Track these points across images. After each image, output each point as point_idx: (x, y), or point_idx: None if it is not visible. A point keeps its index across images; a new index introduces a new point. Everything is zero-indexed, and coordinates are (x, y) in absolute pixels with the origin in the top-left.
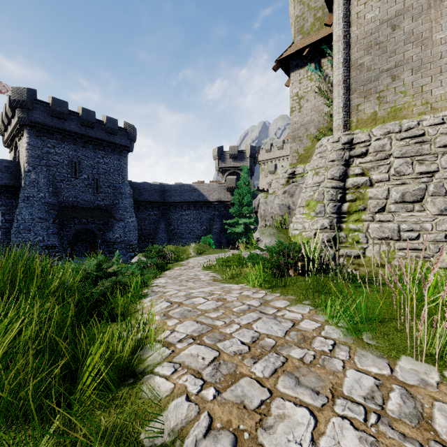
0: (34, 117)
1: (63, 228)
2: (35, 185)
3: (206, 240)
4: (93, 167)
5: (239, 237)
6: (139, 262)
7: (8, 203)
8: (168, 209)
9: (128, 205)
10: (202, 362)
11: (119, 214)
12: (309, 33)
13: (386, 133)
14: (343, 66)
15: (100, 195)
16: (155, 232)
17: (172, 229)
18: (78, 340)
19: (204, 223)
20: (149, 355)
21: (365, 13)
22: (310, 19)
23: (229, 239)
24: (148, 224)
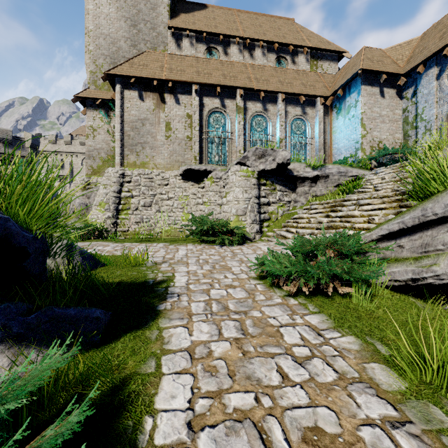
0: None
1: None
2: None
3: None
4: None
5: None
6: None
7: None
8: None
9: None
10: None
11: None
12: (101, 88)
13: (139, 174)
14: (120, 132)
15: None
16: None
17: None
18: None
19: None
20: None
21: (131, 110)
22: (102, 80)
23: None
24: None
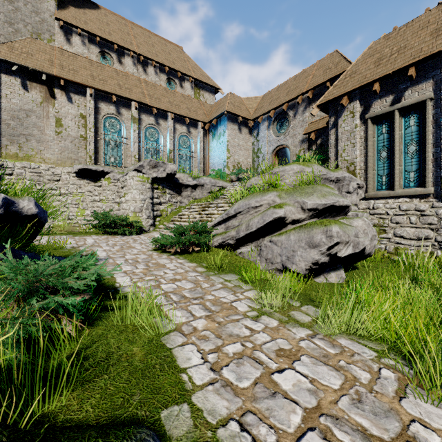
0: None
1: None
2: None
3: None
4: None
5: None
6: None
7: None
8: None
9: None
10: None
11: None
12: None
13: (23, 167)
14: None
15: None
16: None
17: None
18: None
19: None
20: None
21: (12, 98)
22: None
23: None
24: None
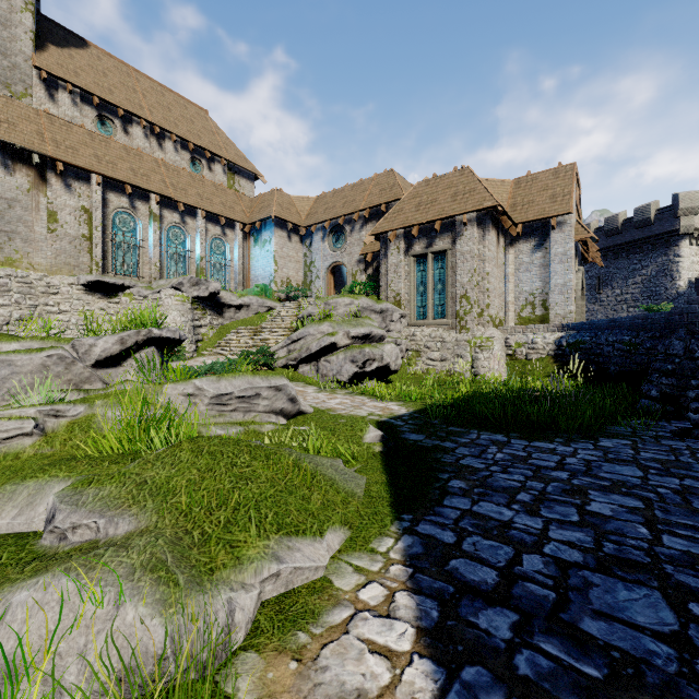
0: None
1: None
2: None
3: None
4: None
5: None
6: None
7: None
8: None
9: None
10: None
11: None
12: None
13: (8, 275)
14: None
15: None
16: None
17: None
18: None
19: None
20: None
21: None
22: None
23: None
24: None
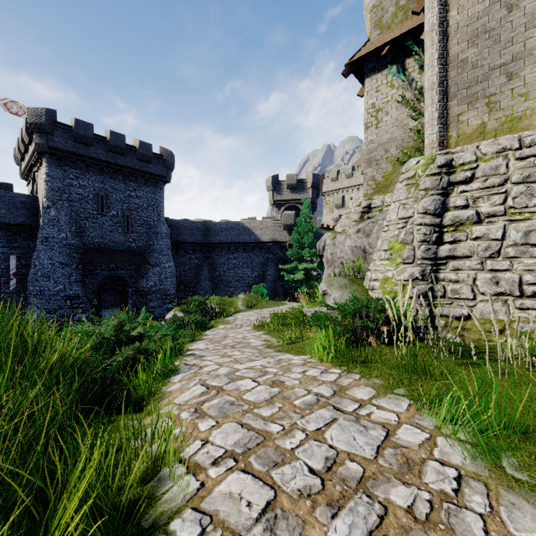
0: (54, 143)
1: (88, 275)
2: (56, 224)
3: (258, 290)
4: (124, 202)
5: (298, 286)
6: (174, 319)
7: (25, 245)
8: (213, 251)
9: (165, 247)
10: (248, 512)
11: (154, 257)
12: (389, 26)
13: (500, 151)
14: (438, 63)
15: (132, 235)
16: (197, 280)
17: (217, 276)
18: (56, 467)
19: (256, 269)
20: (165, 488)
21: None
22: (391, 9)
23: (286, 288)
24: (188, 270)
